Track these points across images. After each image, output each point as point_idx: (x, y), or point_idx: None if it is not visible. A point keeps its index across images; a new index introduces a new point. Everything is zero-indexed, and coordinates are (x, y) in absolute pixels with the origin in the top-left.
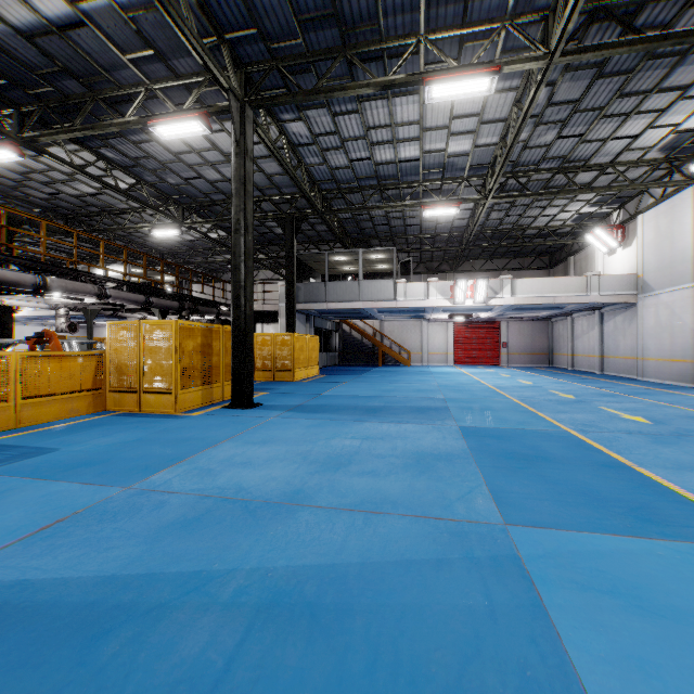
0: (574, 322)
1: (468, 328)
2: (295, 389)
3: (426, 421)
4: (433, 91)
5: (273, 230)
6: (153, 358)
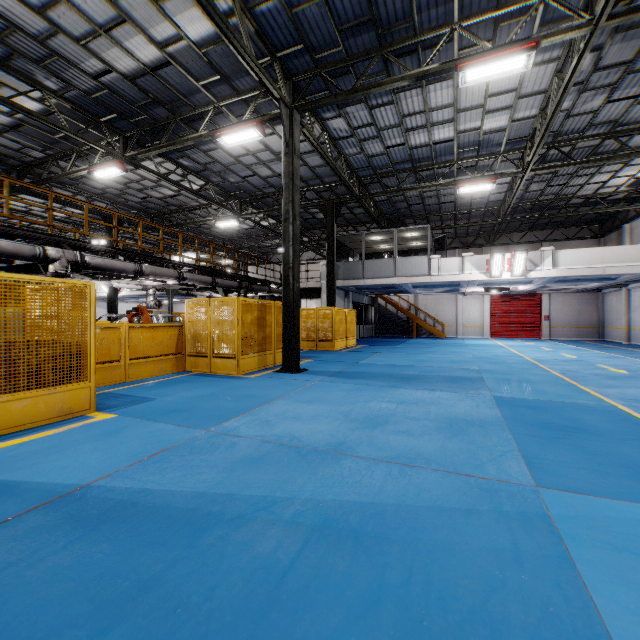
0: (628, 293)
1: (506, 300)
2: (335, 358)
3: (460, 390)
4: (466, 75)
5: (316, 215)
6: (220, 329)
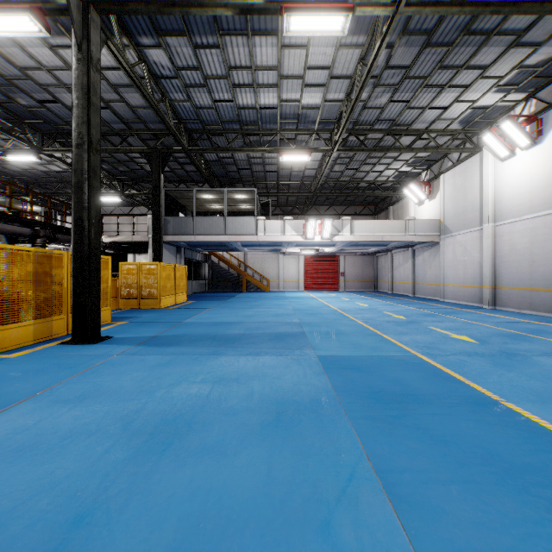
0: (393, 257)
1: (315, 260)
2: (157, 317)
3: (285, 351)
4: (291, 22)
5: (144, 167)
6: None
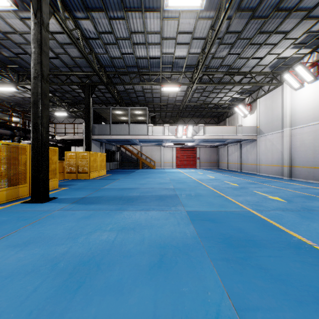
0: (228, 148)
1: (182, 150)
2: (87, 185)
3: (165, 207)
4: (169, 0)
5: (80, 94)
6: None
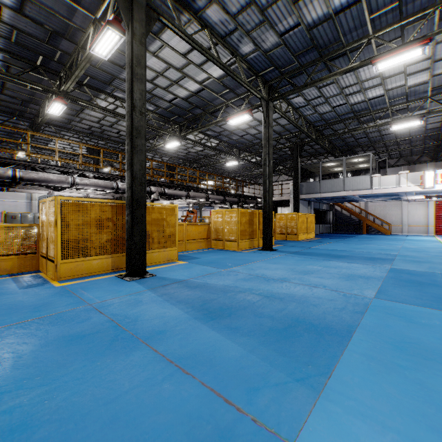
0: None
1: None
2: (297, 244)
3: (370, 263)
4: (378, 67)
5: (287, 152)
6: (229, 226)
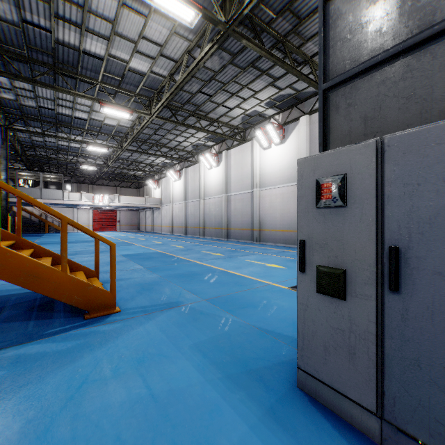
0: (146, 212)
1: (101, 213)
2: None
3: (88, 243)
4: (89, 147)
5: None
6: None
